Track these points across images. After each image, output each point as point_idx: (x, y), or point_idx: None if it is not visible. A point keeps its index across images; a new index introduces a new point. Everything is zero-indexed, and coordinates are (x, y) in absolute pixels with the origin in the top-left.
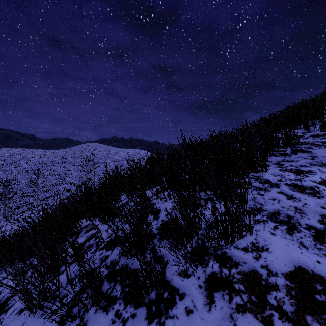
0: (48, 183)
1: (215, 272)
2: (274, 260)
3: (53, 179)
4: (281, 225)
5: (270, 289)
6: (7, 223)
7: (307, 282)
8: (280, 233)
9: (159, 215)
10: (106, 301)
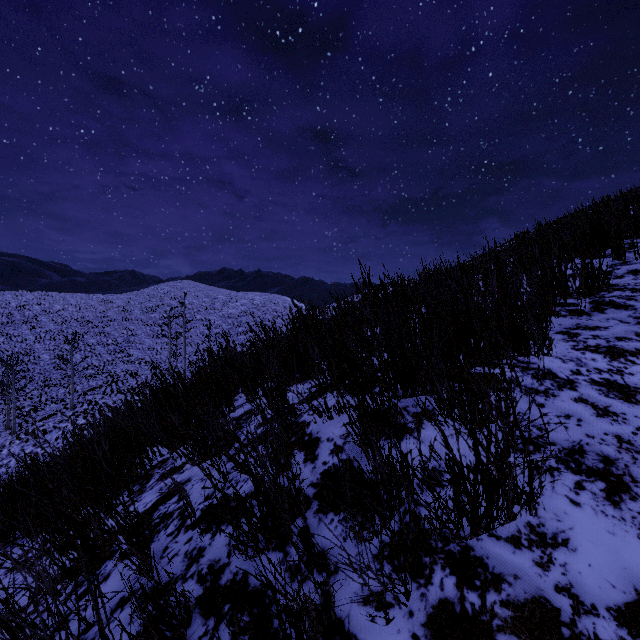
0: (95, 361)
1: (448, 599)
2: (586, 572)
3: (104, 352)
4: (592, 481)
5: None
6: (13, 440)
7: None
8: (592, 501)
9: (317, 451)
10: None
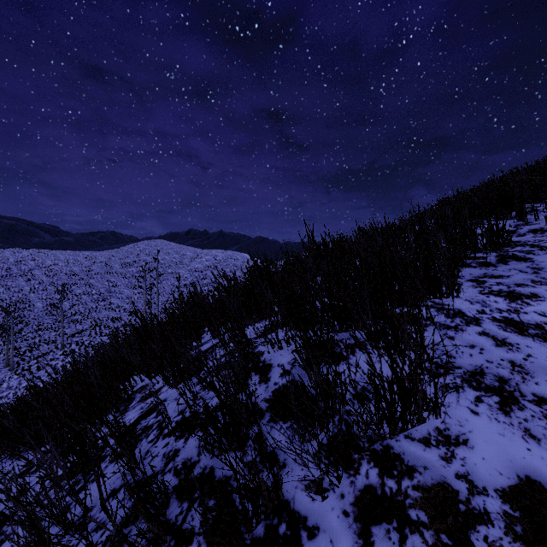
0: (81, 308)
1: (372, 485)
2: (480, 463)
3: (89, 300)
4: (489, 396)
5: (475, 521)
6: (12, 375)
7: (544, 508)
8: (488, 411)
9: (270, 374)
10: (174, 539)
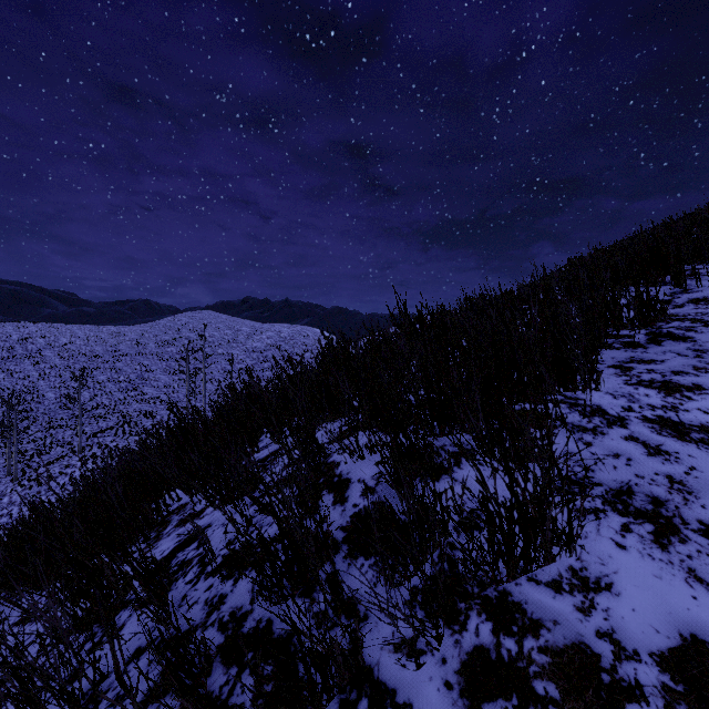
0: (105, 400)
1: (483, 645)
2: (629, 617)
3: (115, 389)
4: (640, 524)
5: (624, 697)
6: (15, 487)
7: None
8: (639, 544)
9: (347, 492)
10: None
